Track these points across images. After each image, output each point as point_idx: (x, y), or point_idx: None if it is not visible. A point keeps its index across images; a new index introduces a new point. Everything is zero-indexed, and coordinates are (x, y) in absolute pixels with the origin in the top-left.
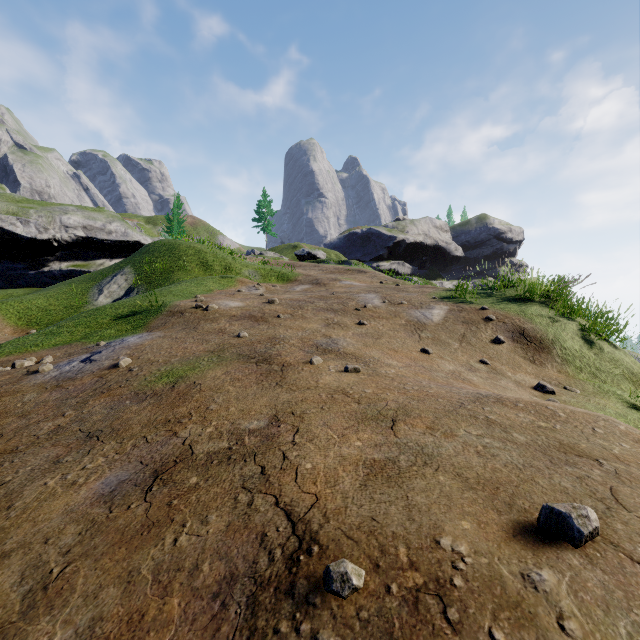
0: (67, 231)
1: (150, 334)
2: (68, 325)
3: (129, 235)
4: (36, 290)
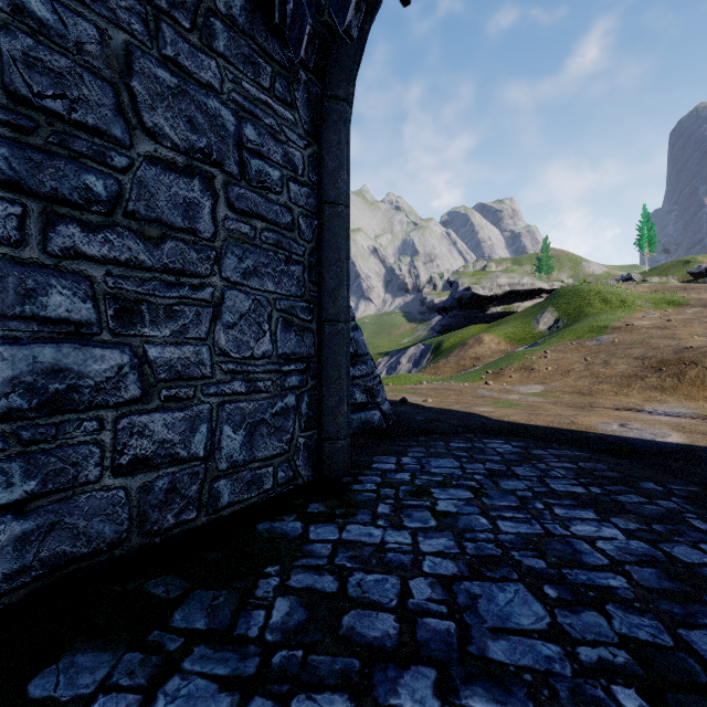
0: (500, 289)
1: (611, 335)
2: (565, 335)
3: (534, 285)
4: (492, 324)
